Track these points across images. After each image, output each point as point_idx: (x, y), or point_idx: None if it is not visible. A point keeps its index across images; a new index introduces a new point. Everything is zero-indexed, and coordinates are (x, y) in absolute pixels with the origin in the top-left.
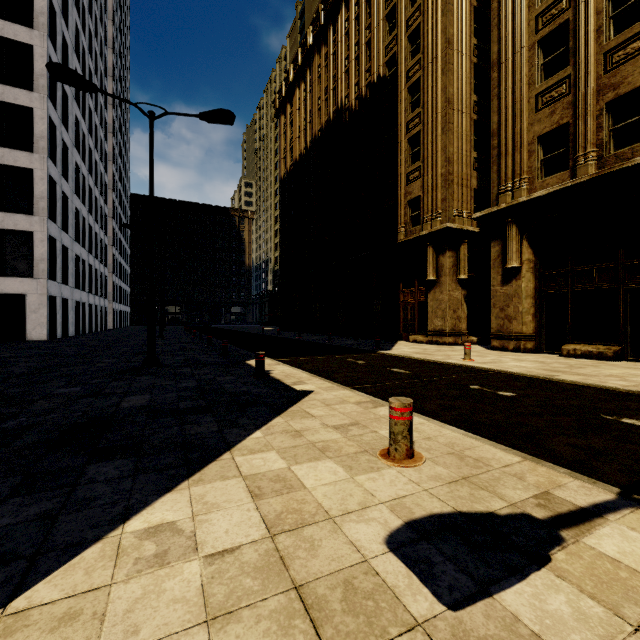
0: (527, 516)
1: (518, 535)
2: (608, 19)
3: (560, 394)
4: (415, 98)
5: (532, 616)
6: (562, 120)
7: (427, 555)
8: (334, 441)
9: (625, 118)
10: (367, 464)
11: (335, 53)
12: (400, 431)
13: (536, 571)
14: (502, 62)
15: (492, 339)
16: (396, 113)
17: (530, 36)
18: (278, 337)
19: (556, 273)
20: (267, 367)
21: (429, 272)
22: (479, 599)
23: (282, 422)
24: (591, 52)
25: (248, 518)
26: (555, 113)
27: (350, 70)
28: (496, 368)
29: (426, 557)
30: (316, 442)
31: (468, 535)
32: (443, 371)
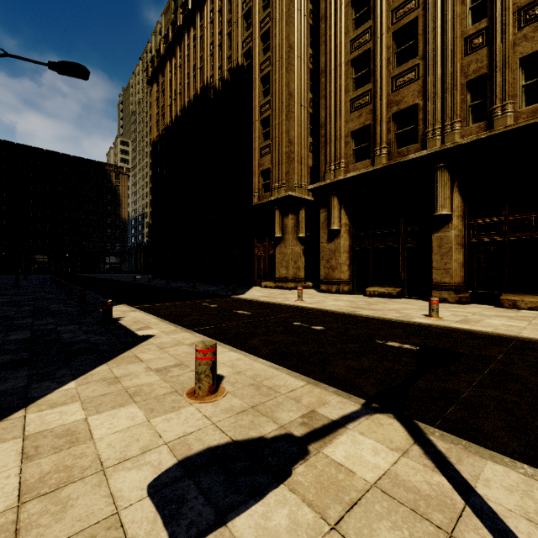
0: (289, 435)
1: (274, 455)
2: (394, 54)
3: (355, 326)
4: (266, 88)
5: (253, 537)
6: (366, 122)
7: (184, 493)
8: (149, 384)
9: (404, 126)
10: (170, 404)
11: (202, 37)
12: (203, 371)
13: (275, 489)
14: (328, 71)
15: (321, 284)
16: (251, 97)
17: (346, 55)
18: (148, 285)
19: (363, 235)
20: (120, 314)
21: (276, 230)
22: (212, 531)
23: (105, 369)
24: (384, 75)
25: (1, 487)
26: (362, 116)
27: (214, 54)
28: (318, 307)
29: (182, 495)
30: (130, 387)
31: (231, 463)
32: (278, 311)
